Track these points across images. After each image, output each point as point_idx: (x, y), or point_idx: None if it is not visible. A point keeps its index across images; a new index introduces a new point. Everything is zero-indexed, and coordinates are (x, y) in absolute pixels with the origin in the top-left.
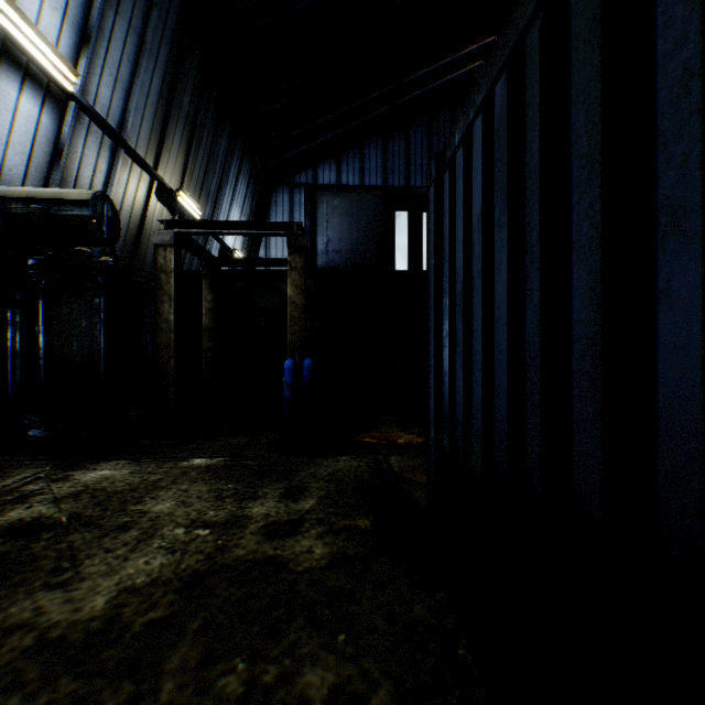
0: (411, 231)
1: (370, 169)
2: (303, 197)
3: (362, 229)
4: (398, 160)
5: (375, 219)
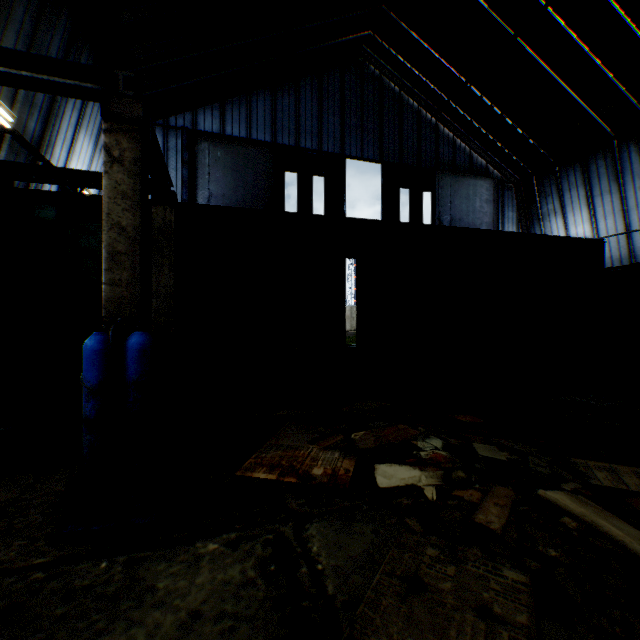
0: (301, 194)
1: (258, 122)
2: (180, 143)
3: (249, 186)
4: (287, 117)
5: (263, 177)
